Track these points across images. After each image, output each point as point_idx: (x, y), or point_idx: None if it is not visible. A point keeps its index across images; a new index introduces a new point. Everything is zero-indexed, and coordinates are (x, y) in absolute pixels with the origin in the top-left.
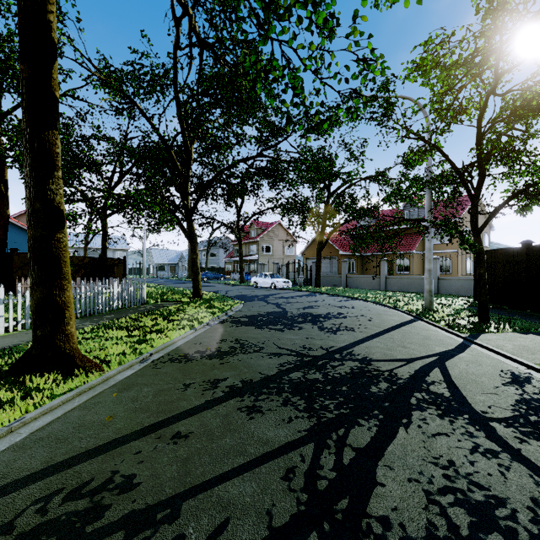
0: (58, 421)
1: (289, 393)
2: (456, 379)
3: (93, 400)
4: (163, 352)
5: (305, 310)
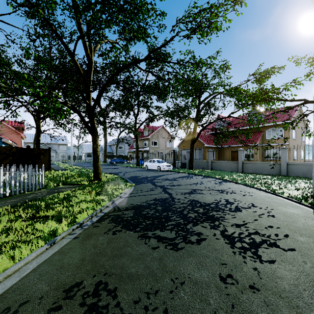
0: None
1: None
2: None
3: None
4: None
5: (192, 197)
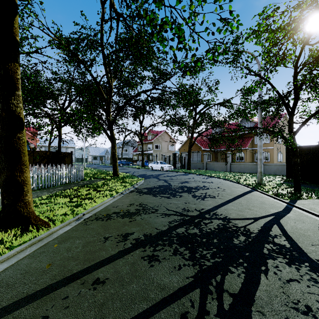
0: (11, 268)
1: (177, 245)
2: (291, 233)
3: (39, 250)
4: (92, 213)
5: (183, 184)
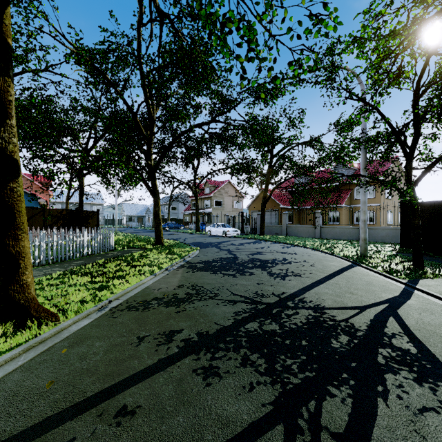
0: None
1: (247, 349)
2: (416, 330)
3: (39, 358)
4: (122, 298)
5: (254, 256)
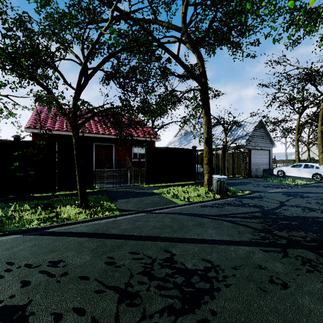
0: None
1: None
2: (235, 212)
3: None
4: None
5: None
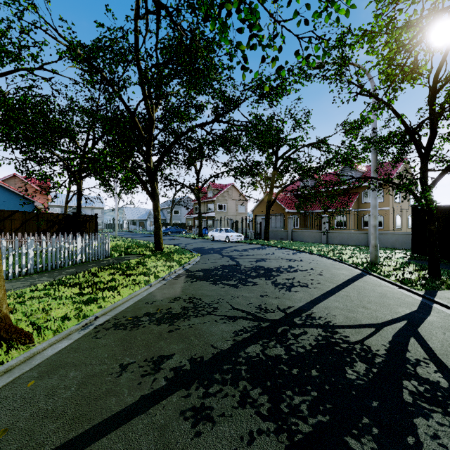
0: None
1: (248, 382)
2: (443, 356)
3: None
4: (110, 314)
5: (258, 264)
